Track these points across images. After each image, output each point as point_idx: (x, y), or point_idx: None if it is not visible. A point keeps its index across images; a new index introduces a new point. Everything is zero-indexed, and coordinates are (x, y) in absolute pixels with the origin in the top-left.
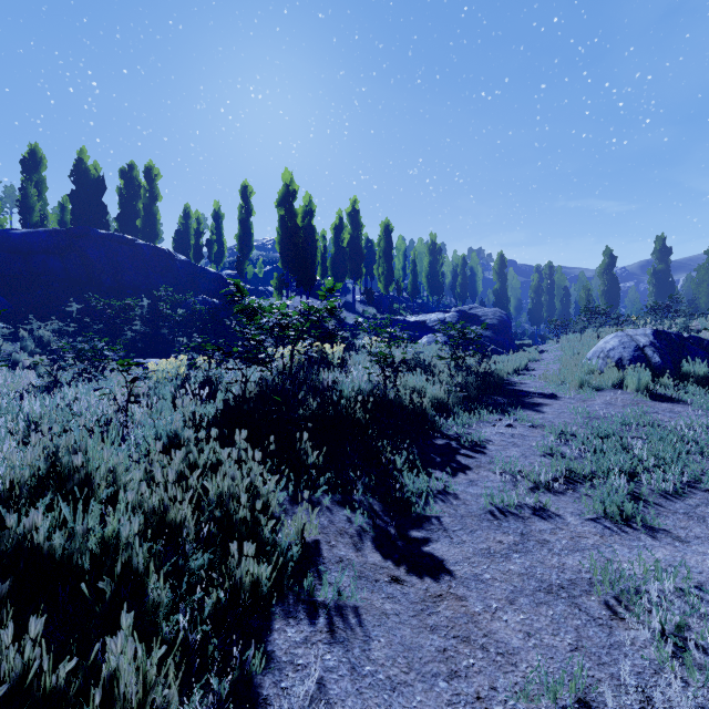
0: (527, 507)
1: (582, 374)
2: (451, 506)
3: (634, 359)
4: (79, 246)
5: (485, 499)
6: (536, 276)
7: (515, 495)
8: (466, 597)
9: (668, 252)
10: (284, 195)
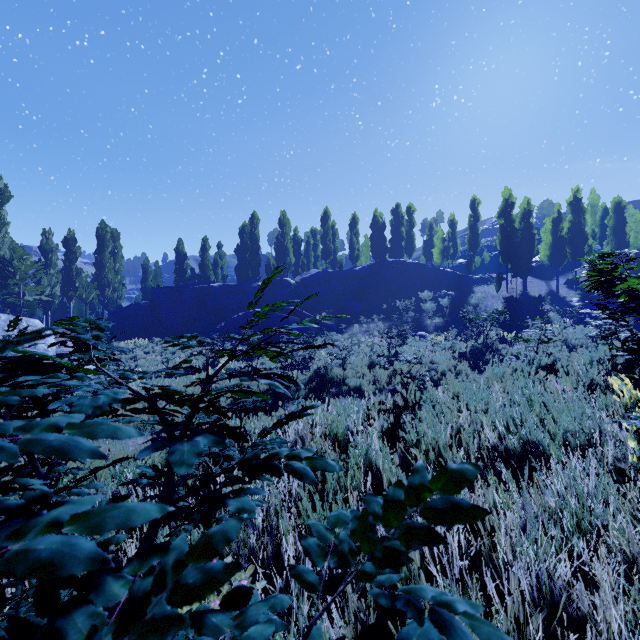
0: None
1: None
2: None
3: None
4: (380, 271)
5: None
6: None
7: None
8: None
9: None
10: (503, 208)
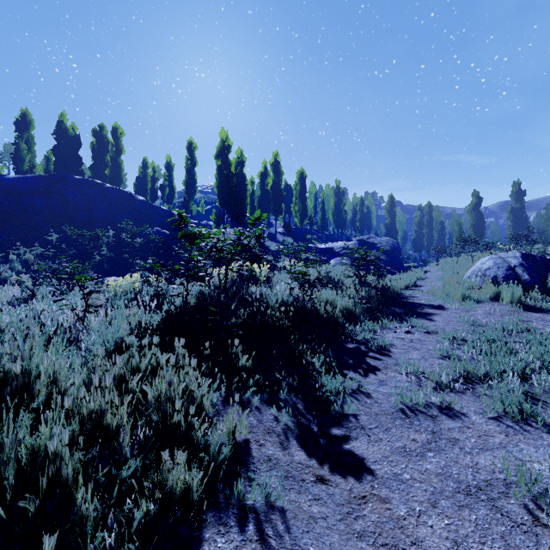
0: (434, 406)
1: (464, 289)
2: (366, 405)
3: (507, 277)
4: (59, 188)
5: (396, 398)
6: (419, 213)
7: (422, 395)
8: (390, 499)
9: (523, 194)
10: (221, 149)
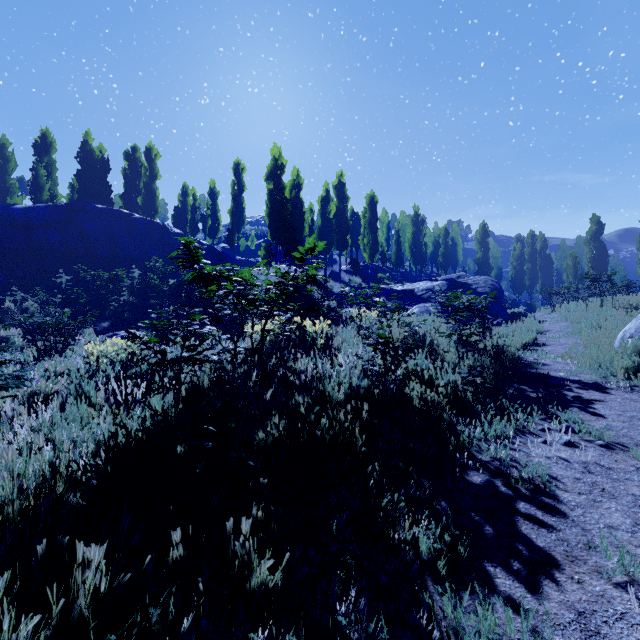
0: None
1: (634, 358)
2: None
3: None
4: (77, 220)
5: None
6: (518, 245)
7: None
8: None
9: None
10: (272, 169)
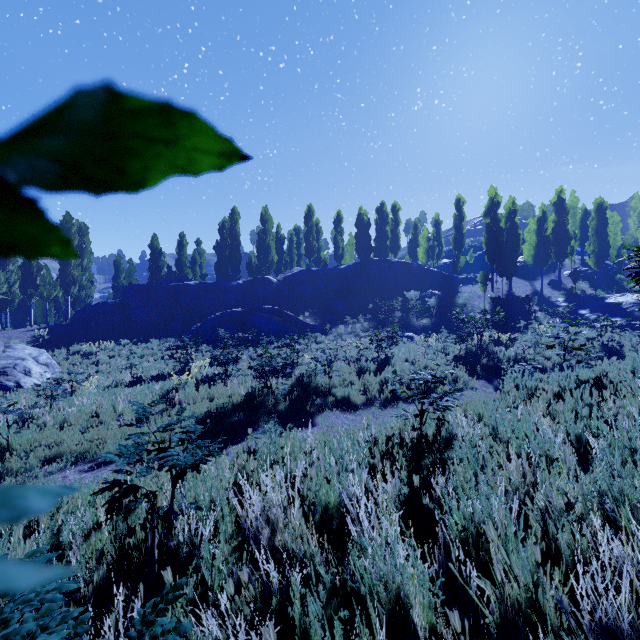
0: None
1: None
2: None
3: None
4: (366, 269)
5: None
6: None
7: None
8: None
9: None
10: (489, 207)
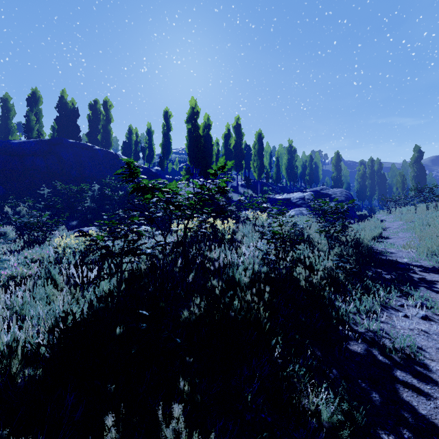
0: None
1: None
2: None
3: None
4: (55, 150)
5: None
6: (362, 167)
7: None
8: None
9: None
10: (190, 115)
